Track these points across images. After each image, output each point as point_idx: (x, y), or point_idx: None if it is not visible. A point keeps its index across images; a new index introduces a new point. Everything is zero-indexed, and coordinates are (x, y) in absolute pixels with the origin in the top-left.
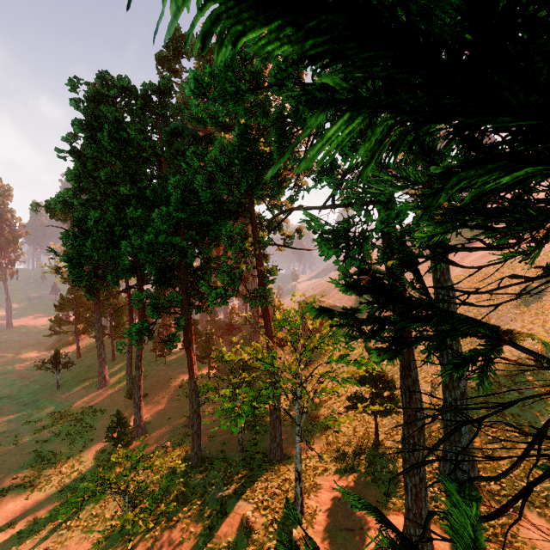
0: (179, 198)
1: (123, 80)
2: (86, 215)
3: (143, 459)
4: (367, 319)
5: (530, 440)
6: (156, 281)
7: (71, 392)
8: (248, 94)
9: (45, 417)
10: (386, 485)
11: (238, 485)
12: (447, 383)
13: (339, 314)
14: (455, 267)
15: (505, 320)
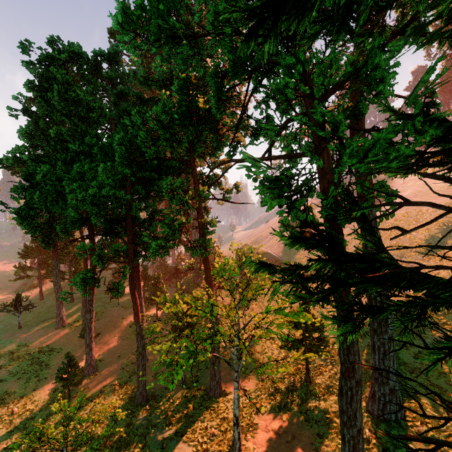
0: (124, 154)
1: (74, 45)
2: (36, 170)
3: (92, 397)
4: (312, 275)
5: (448, 378)
6: (105, 232)
7: (31, 332)
8: (187, 47)
9: (3, 356)
10: (319, 425)
11: (179, 426)
12: (375, 328)
13: (282, 270)
14: None
15: (414, 265)
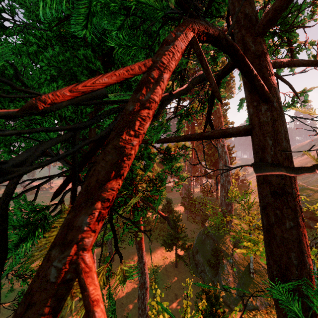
0: None
1: None
2: None
3: None
4: None
5: None
6: None
7: None
8: None
9: None
10: None
11: None
12: None
13: None
14: None
15: None
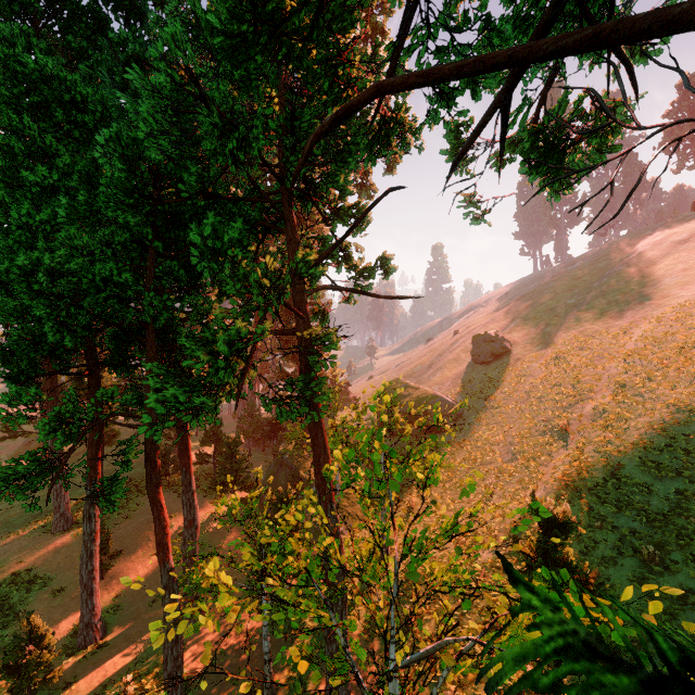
0: (126, 181)
1: None
2: None
3: None
4: None
5: None
6: (113, 360)
7: (10, 538)
8: None
9: None
10: None
11: None
12: None
13: None
14: (626, 336)
15: None
